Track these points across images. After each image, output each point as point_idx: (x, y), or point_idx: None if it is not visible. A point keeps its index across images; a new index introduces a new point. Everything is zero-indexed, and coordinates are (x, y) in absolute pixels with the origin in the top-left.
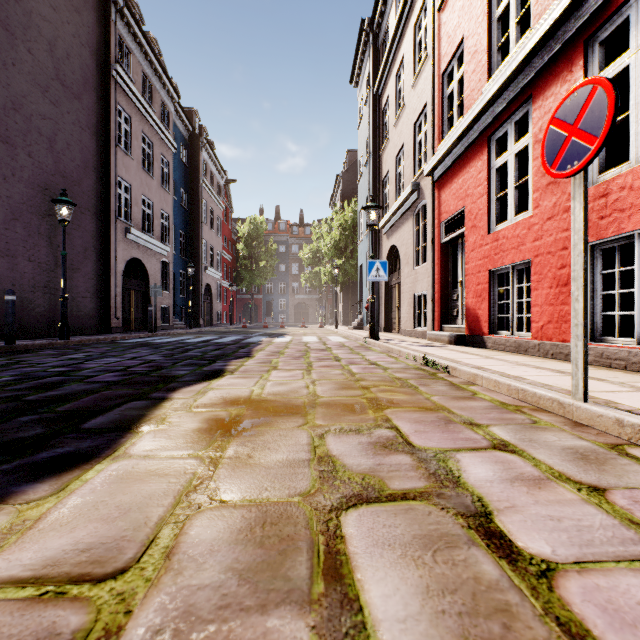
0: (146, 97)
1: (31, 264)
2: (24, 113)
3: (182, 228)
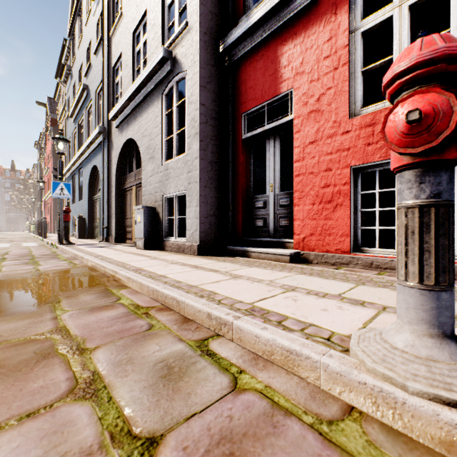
0: None
1: None
2: None
3: None
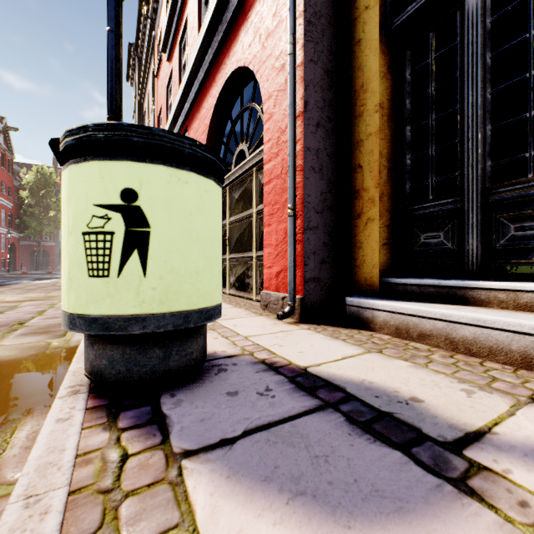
0: None
1: None
2: None
3: None
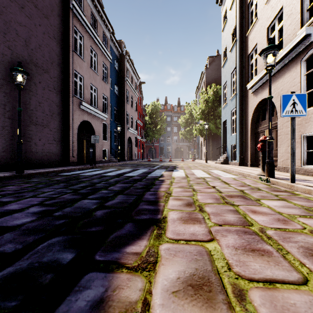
0: (93, 27)
1: (10, 121)
2: (4, 18)
3: (115, 106)
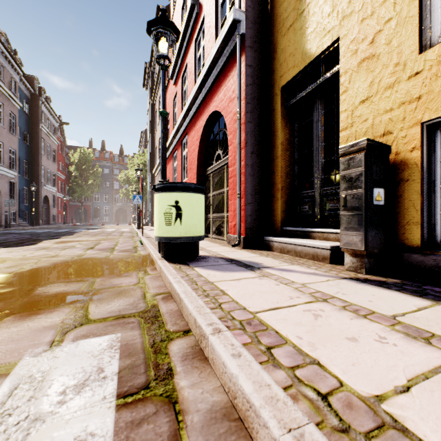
0: None
1: None
2: None
3: (25, 158)
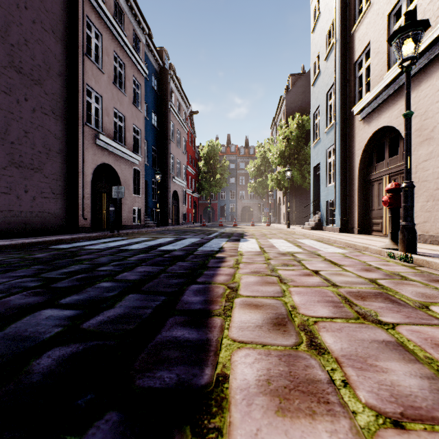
0: (118, 22)
1: None
2: None
3: (154, 144)
